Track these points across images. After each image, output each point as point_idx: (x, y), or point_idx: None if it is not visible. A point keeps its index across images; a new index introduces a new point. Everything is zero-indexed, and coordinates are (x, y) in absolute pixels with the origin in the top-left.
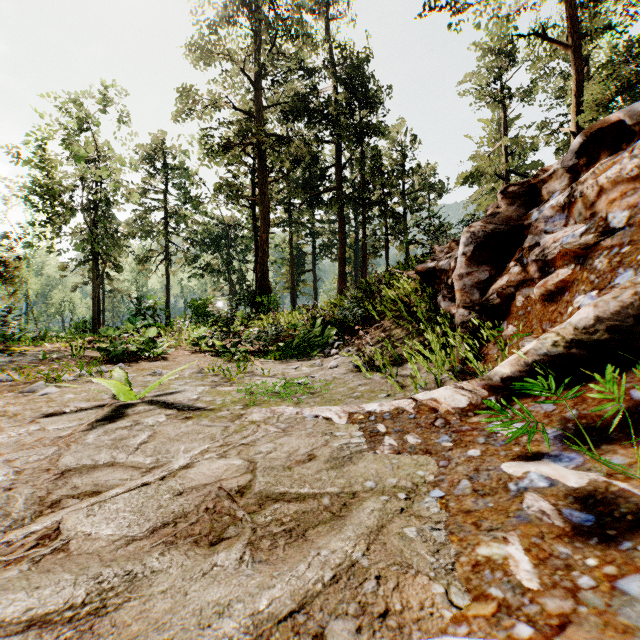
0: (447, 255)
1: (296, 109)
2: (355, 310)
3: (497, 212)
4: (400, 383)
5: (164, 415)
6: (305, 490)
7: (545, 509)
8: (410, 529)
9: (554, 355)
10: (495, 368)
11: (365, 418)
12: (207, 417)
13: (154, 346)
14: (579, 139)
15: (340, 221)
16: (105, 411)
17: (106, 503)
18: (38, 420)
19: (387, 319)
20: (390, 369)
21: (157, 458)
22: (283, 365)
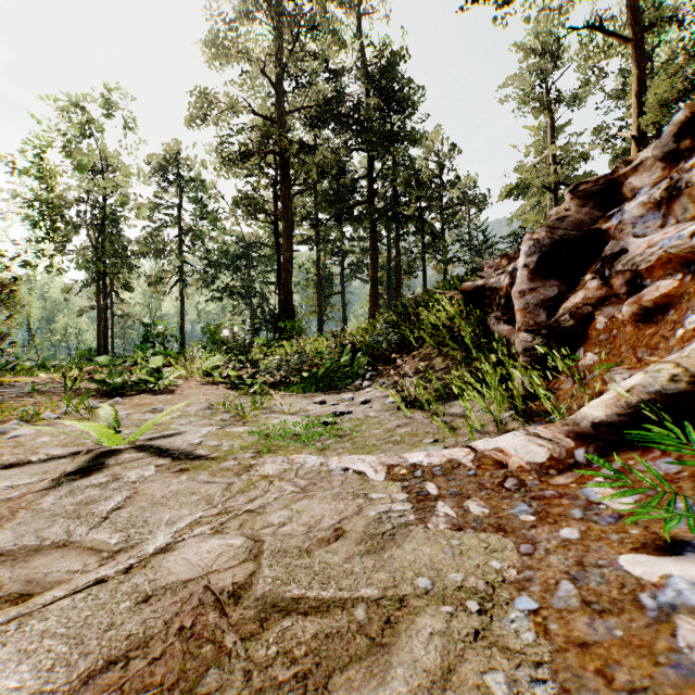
0: (499, 271)
1: (323, 114)
2: (390, 336)
3: (566, 215)
4: (449, 424)
5: (153, 466)
6: (329, 593)
7: None
8: (495, 677)
9: (670, 393)
10: (582, 410)
11: (409, 473)
12: (207, 469)
13: (159, 377)
14: (679, 116)
15: (372, 238)
16: (81, 460)
17: (31, 619)
18: None
19: (427, 346)
20: (436, 407)
21: (128, 534)
22: (307, 399)
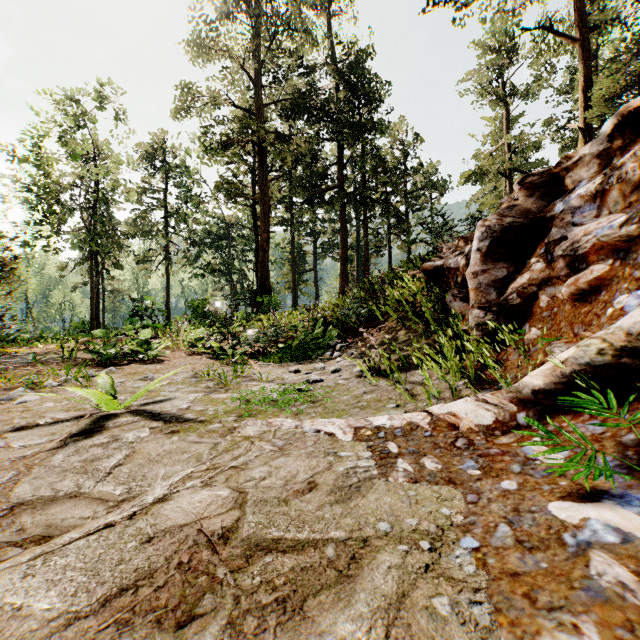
0: (456, 252)
1: (297, 106)
2: (358, 310)
3: (514, 204)
4: (410, 391)
5: (148, 428)
6: (304, 535)
7: (624, 580)
8: (441, 600)
9: (598, 365)
10: (524, 379)
11: (373, 434)
12: (195, 431)
13: (148, 348)
14: (612, 119)
15: (342, 220)
16: (83, 423)
17: (54, 555)
18: (6, 435)
19: (391, 320)
20: (398, 375)
21: (130, 487)
22: (283, 369)
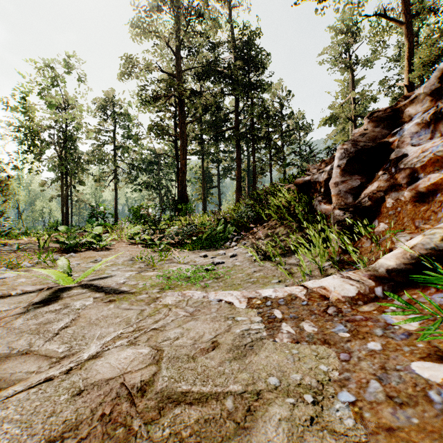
0: (320, 170)
1: (206, 71)
2: (249, 213)
3: (365, 133)
4: (288, 270)
5: (92, 298)
6: (208, 388)
7: None
8: None
9: (441, 249)
10: (380, 260)
11: (262, 303)
12: (128, 300)
13: (99, 240)
14: (442, 65)
15: (237, 151)
16: (44, 294)
17: None
18: None
19: (273, 220)
20: (279, 259)
21: (71, 345)
22: (195, 254)
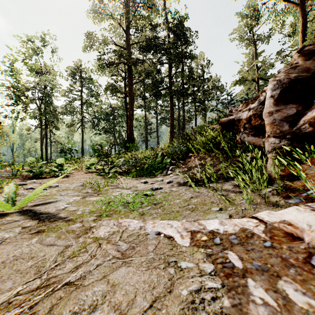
0: (243, 110)
1: (148, 45)
2: (181, 148)
3: (296, 65)
4: (226, 197)
5: (20, 228)
6: None
7: None
8: None
9: None
10: None
11: (209, 240)
12: (57, 231)
13: (61, 169)
14: None
15: (171, 104)
16: None
17: None
18: None
19: (201, 153)
20: (216, 185)
21: None
22: (137, 181)
